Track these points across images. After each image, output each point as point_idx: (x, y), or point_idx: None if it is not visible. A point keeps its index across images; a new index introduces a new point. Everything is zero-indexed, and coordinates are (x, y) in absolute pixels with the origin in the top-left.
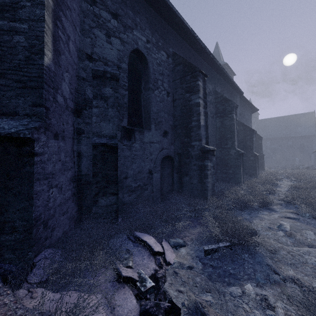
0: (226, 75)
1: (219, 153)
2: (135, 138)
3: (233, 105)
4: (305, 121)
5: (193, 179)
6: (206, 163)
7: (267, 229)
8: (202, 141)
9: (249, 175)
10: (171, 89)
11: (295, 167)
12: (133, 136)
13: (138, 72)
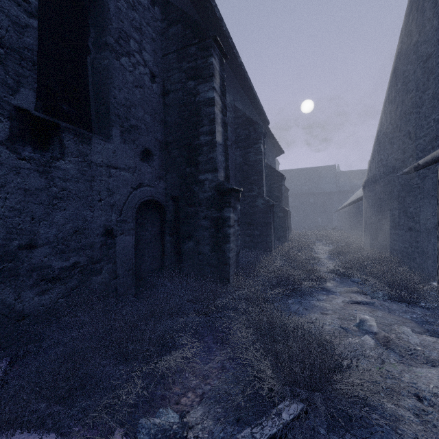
0: (249, 85)
1: (241, 204)
2: (63, 149)
3: (261, 131)
4: (327, 175)
5: (202, 246)
6: (227, 213)
7: (342, 333)
8: (218, 172)
9: (277, 238)
10: (160, 70)
11: (320, 228)
12: (55, 141)
13: (78, 1)
